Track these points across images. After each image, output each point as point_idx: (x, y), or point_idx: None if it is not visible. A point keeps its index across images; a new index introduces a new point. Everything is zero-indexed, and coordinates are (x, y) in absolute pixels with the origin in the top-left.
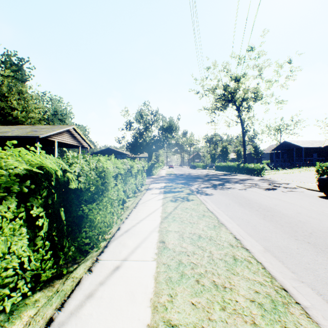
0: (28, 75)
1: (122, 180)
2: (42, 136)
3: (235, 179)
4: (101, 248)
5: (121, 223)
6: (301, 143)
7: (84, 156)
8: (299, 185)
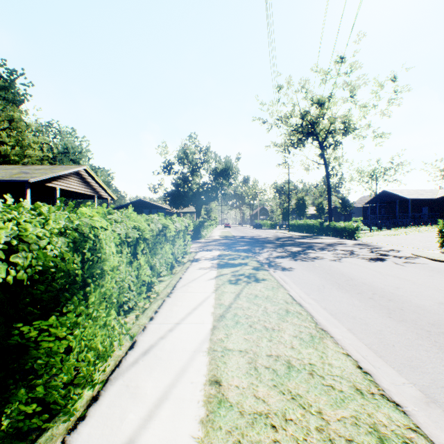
0: (23, 94)
1: (148, 248)
2: (34, 179)
3: (320, 244)
4: (82, 406)
5: (140, 330)
6: (407, 194)
7: (37, 203)
8: (416, 253)
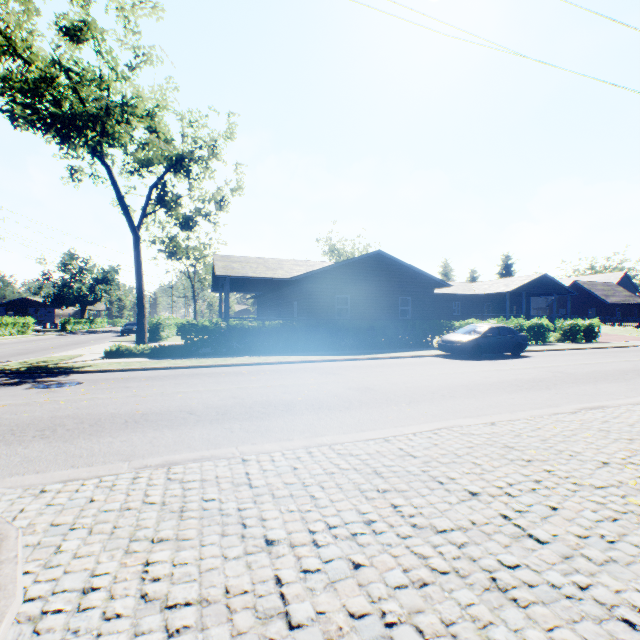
0: None
1: (1, 326)
2: None
3: None
4: None
5: None
6: None
7: None
8: None
